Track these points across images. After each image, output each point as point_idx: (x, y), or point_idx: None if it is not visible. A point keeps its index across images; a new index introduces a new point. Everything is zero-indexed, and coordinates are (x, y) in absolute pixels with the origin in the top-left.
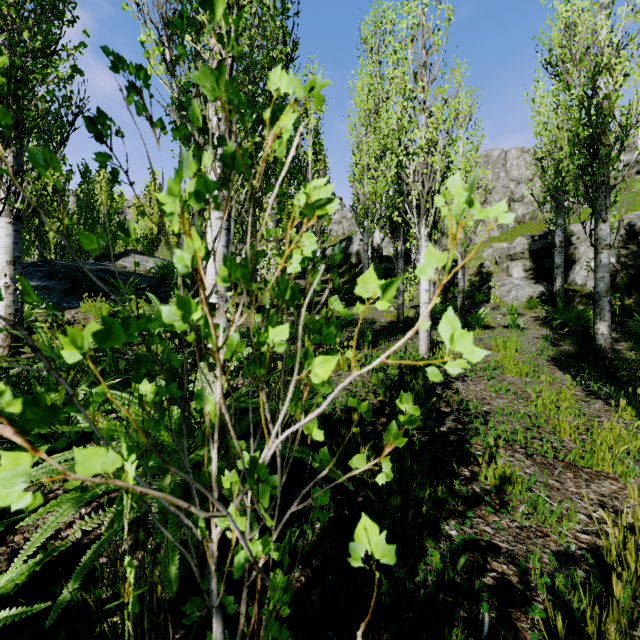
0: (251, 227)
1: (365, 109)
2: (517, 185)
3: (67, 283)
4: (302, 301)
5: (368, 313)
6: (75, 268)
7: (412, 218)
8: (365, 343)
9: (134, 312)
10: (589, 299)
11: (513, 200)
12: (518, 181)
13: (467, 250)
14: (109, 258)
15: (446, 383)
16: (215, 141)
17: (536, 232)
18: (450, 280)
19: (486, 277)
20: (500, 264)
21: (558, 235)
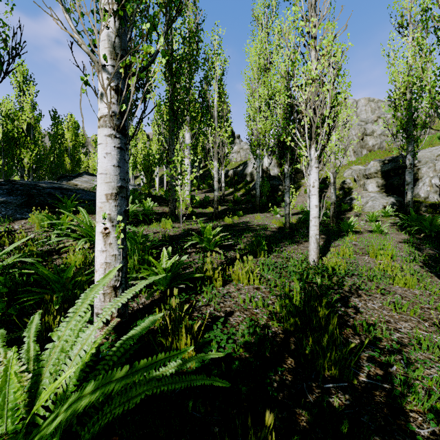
0: (170, 154)
1: (257, 66)
2: (365, 124)
3: (23, 198)
4: (210, 210)
5: (260, 220)
6: (32, 186)
7: (302, 142)
8: (261, 252)
9: (66, 224)
10: (432, 208)
11: (365, 134)
12: (366, 122)
13: (337, 171)
14: (67, 178)
15: (343, 299)
16: (105, 52)
17: (383, 157)
18: (320, 193)
19: (347, 191)
20: (358, 181)
21: (408, 159)
